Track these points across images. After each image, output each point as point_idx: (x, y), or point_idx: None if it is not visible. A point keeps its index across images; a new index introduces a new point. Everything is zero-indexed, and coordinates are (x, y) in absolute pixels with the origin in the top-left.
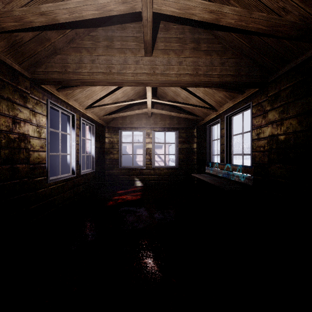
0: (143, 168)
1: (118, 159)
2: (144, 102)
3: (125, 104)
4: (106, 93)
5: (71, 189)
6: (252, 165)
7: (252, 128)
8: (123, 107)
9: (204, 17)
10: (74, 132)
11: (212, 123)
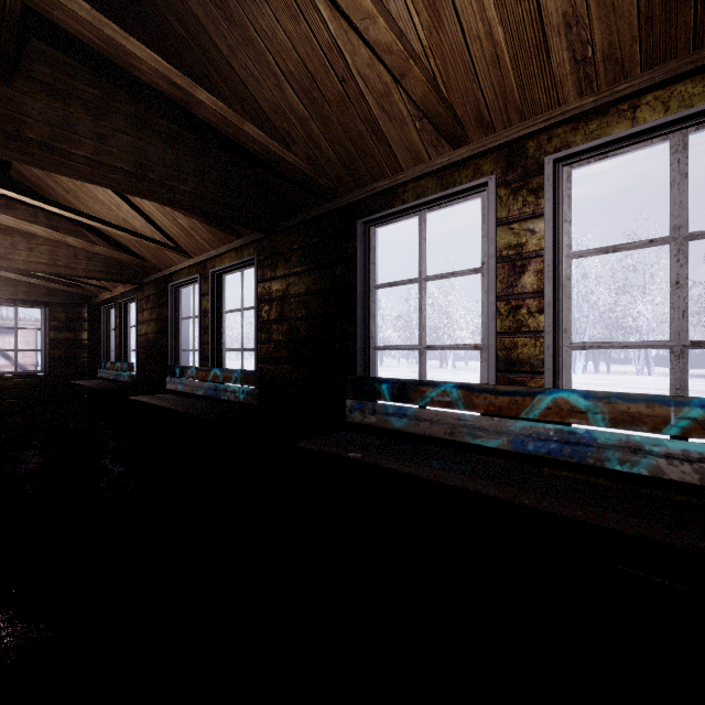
0: None
1: None
2: None
3: None
4: None
5: None
6: (137, 362)
7: (137, 323)
8: None
9: (50, 237)
10: None
11: (108, 306)
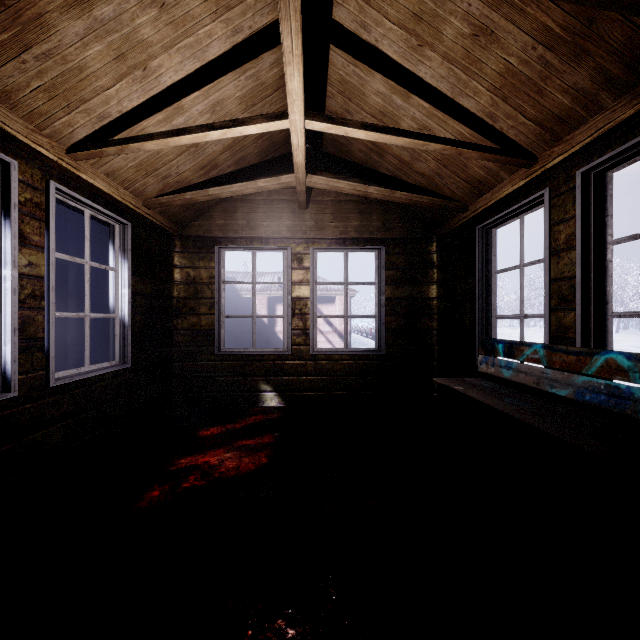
0: (284, 356)
1: (211, 328)
2: (286, 167)
3: (229, 166)
4: (144, 99)
5: None
6: None
7: None
8: (224, 174)
9: None
10: (7, 230)
11: (503, 213)
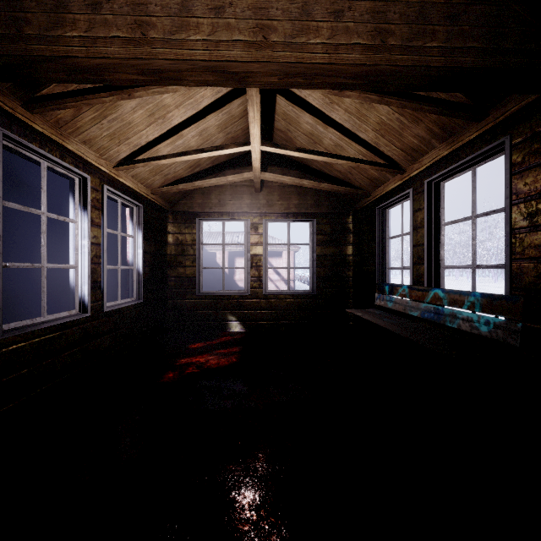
0: (245, 296)
1: (193, 276)
2: (246, 162)
3: (207, 164)
4: (161, 133)
5: (78, 347)
6: (510, 293)
7: (510, 201)
8: (203, 169)
9: None
10: (85, 217)
11: (390, 201)
